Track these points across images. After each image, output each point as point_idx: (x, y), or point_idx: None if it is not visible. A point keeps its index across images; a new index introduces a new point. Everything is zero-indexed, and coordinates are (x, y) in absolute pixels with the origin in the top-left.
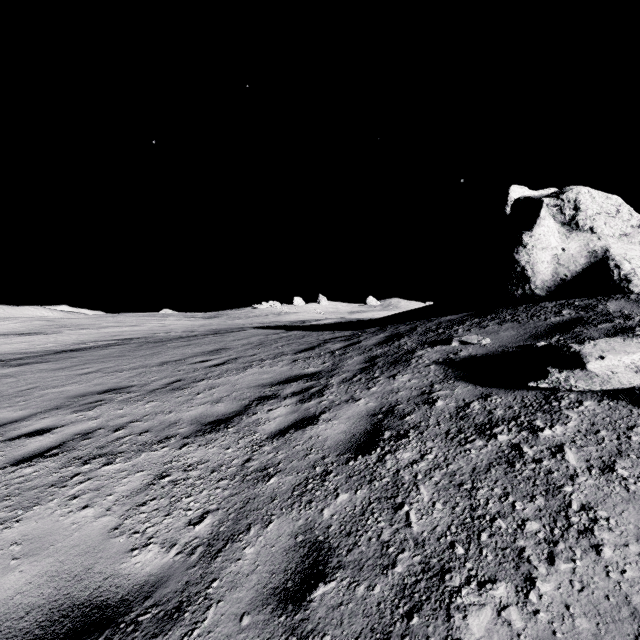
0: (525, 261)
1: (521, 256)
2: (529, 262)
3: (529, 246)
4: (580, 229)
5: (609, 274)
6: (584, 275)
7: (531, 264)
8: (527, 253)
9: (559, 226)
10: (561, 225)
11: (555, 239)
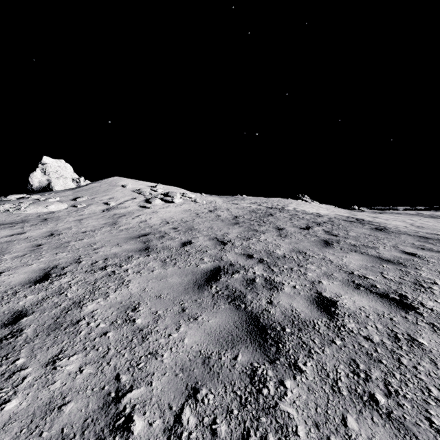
0: (31, 181)
1: (30, 179)
2: (32, 181)
3: (32, 177)
4: (47, 175)
5: (50, 186)
6: (46, 186)
7: (33, 182)
8: (32, 179)
9: (42, 173)
10: (42, 173)
11: (40, 176)
